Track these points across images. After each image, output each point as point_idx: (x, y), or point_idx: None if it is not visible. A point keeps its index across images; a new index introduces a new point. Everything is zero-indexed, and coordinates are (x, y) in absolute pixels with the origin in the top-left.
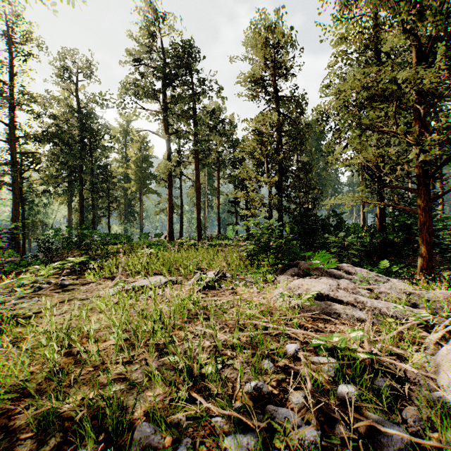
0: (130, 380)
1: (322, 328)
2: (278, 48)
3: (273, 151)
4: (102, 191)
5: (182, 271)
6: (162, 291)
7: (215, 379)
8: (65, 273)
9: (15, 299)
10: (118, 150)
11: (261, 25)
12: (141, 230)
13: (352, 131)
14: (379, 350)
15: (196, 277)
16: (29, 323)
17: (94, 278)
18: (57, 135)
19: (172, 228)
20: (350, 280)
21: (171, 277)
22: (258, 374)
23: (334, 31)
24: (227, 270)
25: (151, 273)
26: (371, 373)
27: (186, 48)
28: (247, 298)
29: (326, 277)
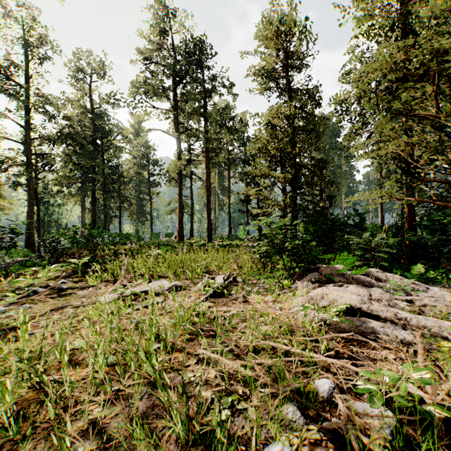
0: (106, 432)
1: (358, 353)
2: (293, 37)
3: (288, 145)
4: (113, 191)
5: (189, 274)
6: (163, 299)
7: (219, 450)
8: (67, 274)
9: (6, 305)
10: (129, 151)
11: (274, 17)
12: (152, 230)
13: (383, 115)
14: (447, 395)
15: (203, 282)
16: (9, 337)
17: (94, 281)
18: (70, 136)
19: (182, 228)
20: (382, 289)
21: (176, 282)
22: (281, 429)
23: (359, 4)
24: (238, 273)
25: (155, 276)
26: (445, 435)
27: (196, 45)
28: (261, 309)
29: (353, 284)
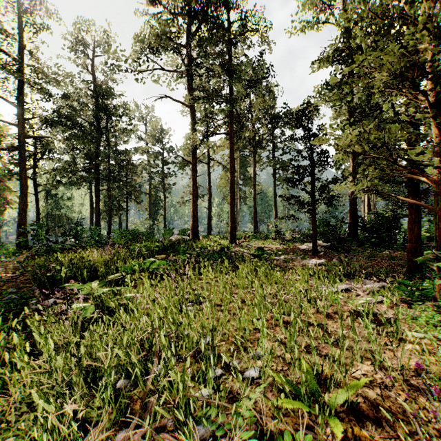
0: None
1: None
2: None
3: None
4: (119, 180)
5: None
6: None
7: None
8: None
9: None
10: (143, 140)
11: None
12: (165, 226)
13: None
14: None
15: None
16: None
17: None
18: (70, 117)
19: (196, 224)
20: None
21: None
22: None
23: None
24: None
25: None
26: None
27: None
28: None
29: None
